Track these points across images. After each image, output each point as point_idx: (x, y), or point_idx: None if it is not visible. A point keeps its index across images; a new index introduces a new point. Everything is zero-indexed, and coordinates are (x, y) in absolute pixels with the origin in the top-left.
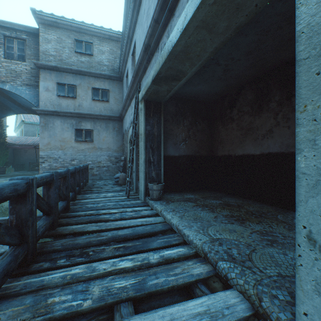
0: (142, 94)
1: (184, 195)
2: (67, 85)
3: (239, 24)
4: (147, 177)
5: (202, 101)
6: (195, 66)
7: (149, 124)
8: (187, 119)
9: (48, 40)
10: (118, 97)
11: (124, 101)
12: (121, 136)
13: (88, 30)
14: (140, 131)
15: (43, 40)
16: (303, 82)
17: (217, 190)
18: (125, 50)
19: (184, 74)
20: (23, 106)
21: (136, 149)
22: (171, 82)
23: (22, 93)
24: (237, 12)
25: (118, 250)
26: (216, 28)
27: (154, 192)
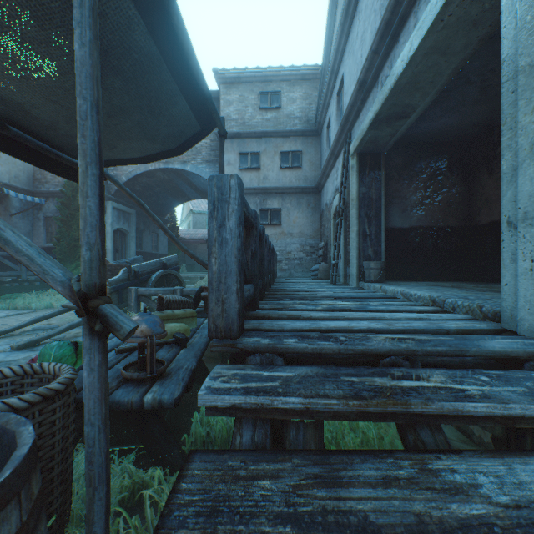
0: (354, 145)
1: (417, 282)
2: (250, 154)
3: (483, 36)
4: (360, 255)
5: (451, 141)
6: (429, 96)
7: (364, 185)
8: (424, 173)
9: (230, 102)
10: (313, 159)
11: (325, 162)
12: (318, 215)
13: (274, 76)
14: (351, 195)
15: (224, 103)
16: (504, 101)
17: (480, 280)
18: (326, 91)
19: (414, 109)
20: (199, 188)
21: (344, 223)
22: (395, 122)
23: (202, 172)
24: (475, 27)
25: (335, 299)
26: (451, 49)
27: (371, 271)
